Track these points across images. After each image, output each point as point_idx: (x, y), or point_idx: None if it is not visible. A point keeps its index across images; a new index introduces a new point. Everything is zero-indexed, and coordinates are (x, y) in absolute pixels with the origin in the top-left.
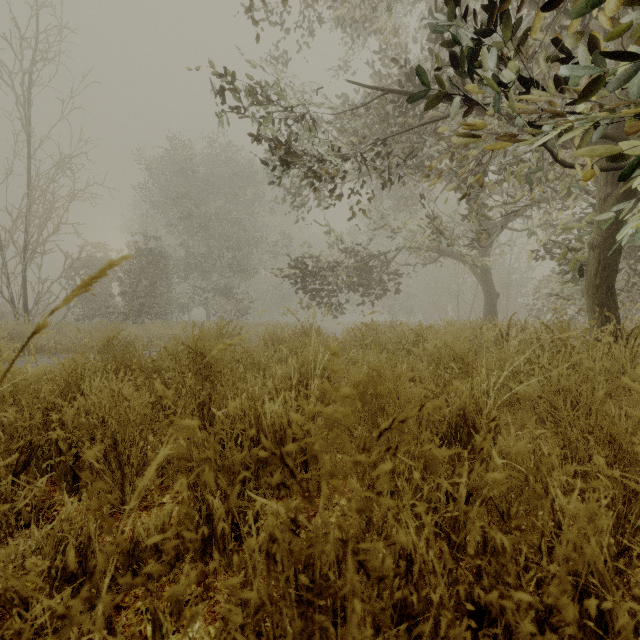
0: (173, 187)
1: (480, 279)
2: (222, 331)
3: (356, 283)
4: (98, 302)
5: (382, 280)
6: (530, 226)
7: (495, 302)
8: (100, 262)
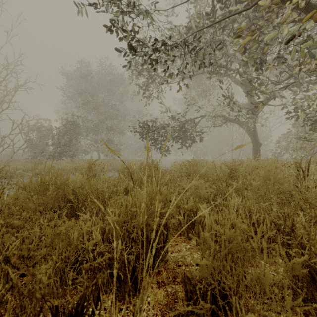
0: (79, 87)
1: (250, 135)
2: (91, 166)
3: (178, 137)
4: (38, 149)
5: (193, 136)
6: (285, 101)
7: (259, 148)
8: (34, 126)
